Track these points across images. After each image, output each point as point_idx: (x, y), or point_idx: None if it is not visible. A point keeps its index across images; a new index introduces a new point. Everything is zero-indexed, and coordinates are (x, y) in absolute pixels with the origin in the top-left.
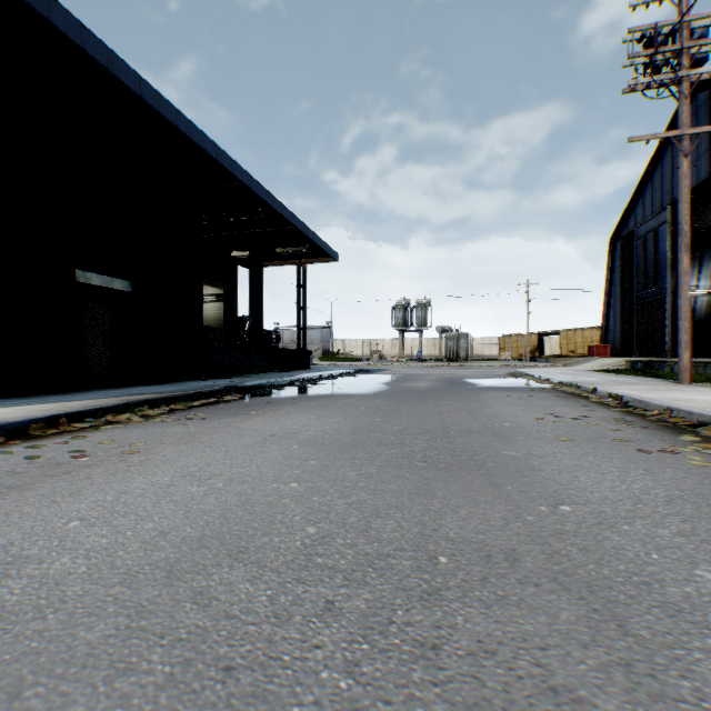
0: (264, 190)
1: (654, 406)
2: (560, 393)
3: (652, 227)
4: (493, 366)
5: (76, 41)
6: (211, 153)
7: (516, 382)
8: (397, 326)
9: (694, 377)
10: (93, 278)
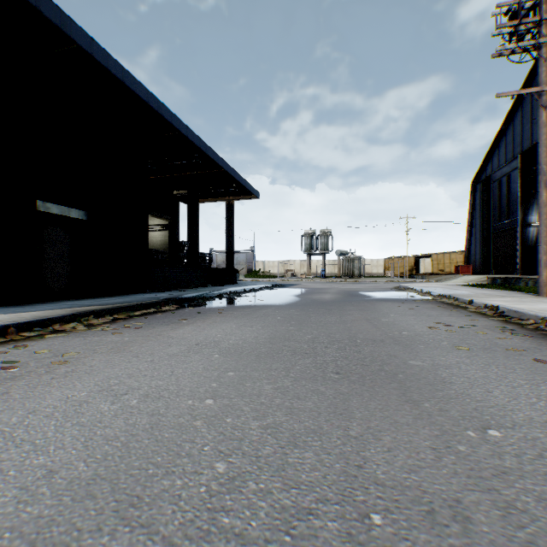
0: (199, 138)
1: (530, 316)
2: (441, 304)
3: (506, 172)
4: (381, 281)
5: (31, 2)
6: (153, 106)
7: (402, 295)
8: (305, 250)
9: None
10: (52, 208)
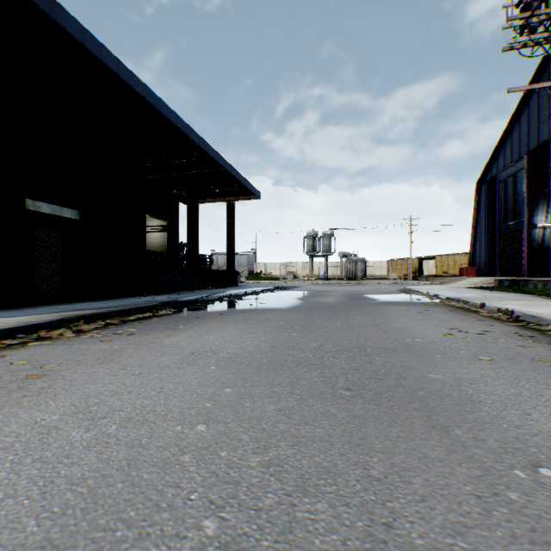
0: (198, 136)
1: (549, 321)
2: (451, 308)
3: (512, 172)
4: (384, 283)
5: None
6: (150, 101)
7: (408, 297)
8: (307, 252)
9: None
10: (43, 206)
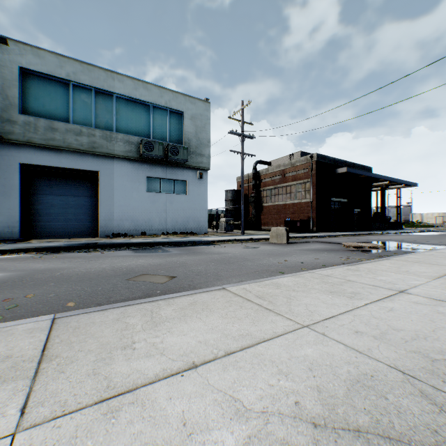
0: (390, 178)
1: None
2: None
3: None
4: None
5: (362, 174)
6: (378, 177)
7: None
8: None
9: None
10: (355, 210)
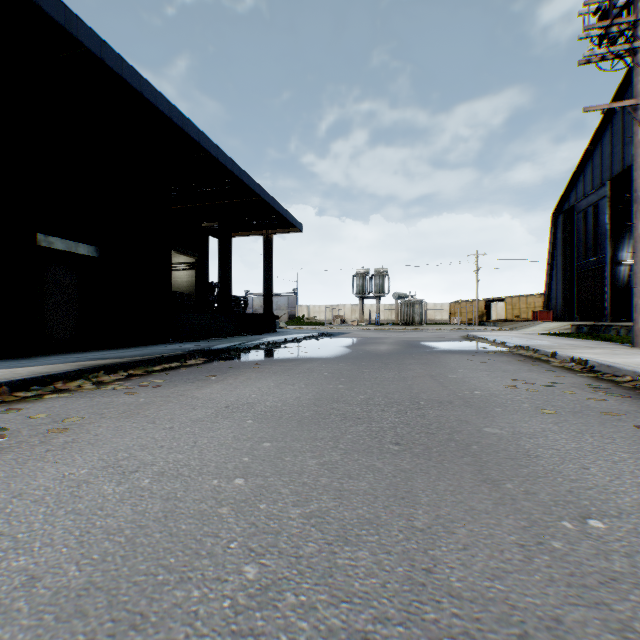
0: (231, 161)
1: (626, 371)
2: (519, 357)
3: (593, 201)
4: (446, 329)
5: None
6: (177, 122)
7: (471, 345)
8: (357, 293)
9: None
10: (57, 242)
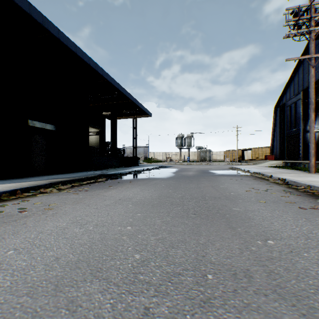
0: (117, 83)
1: (302, 184)
2: (255, 177)
3: (294, 101)
4: (222, 164)
5: (27, 11)
6: (92, 66)
7: (233, 172)
8: (178, 146)
9: (316, 170)
10: (37, 123)
